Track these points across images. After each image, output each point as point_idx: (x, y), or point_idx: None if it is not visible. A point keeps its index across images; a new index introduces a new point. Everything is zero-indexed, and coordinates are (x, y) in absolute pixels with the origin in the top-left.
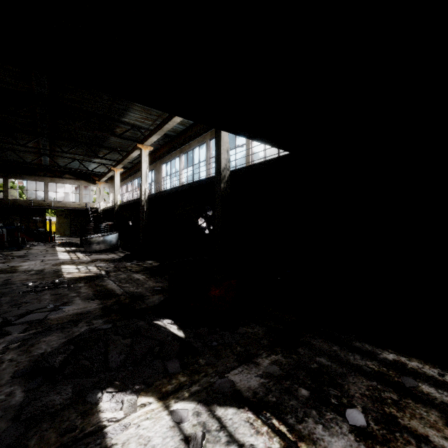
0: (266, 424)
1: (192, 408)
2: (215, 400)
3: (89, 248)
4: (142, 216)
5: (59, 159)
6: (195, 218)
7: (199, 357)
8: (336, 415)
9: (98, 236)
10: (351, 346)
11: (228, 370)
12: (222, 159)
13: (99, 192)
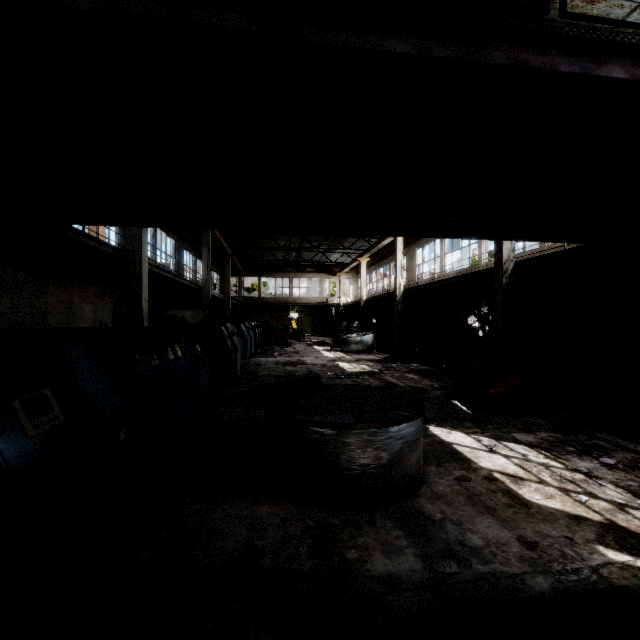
0: (536, 451)
1: (486, 439)
2: (501, 439)
3: (348, 348)
4: (396, 314)
5: (304, 254)
6: (463, 316)
7: (486, 425)
8: (592, 458)
9: (355, 336)
10: (638, 442)
11: (510, 432)
12: (504, 249)
13: (340, 285)
